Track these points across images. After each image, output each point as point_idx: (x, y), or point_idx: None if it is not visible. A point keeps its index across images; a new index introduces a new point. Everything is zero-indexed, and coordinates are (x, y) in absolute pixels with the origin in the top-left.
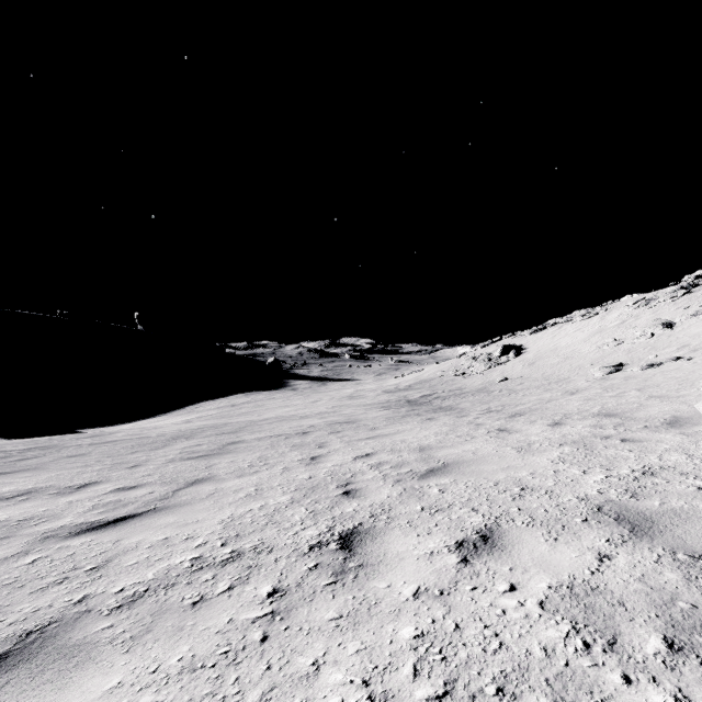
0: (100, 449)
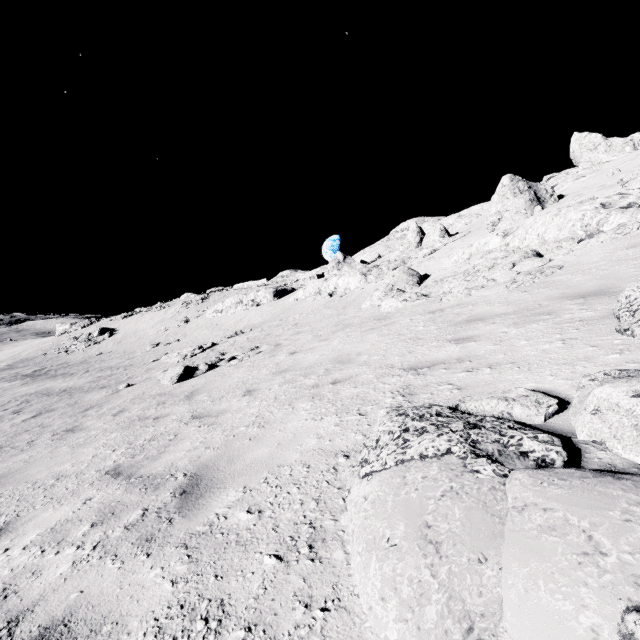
0: None
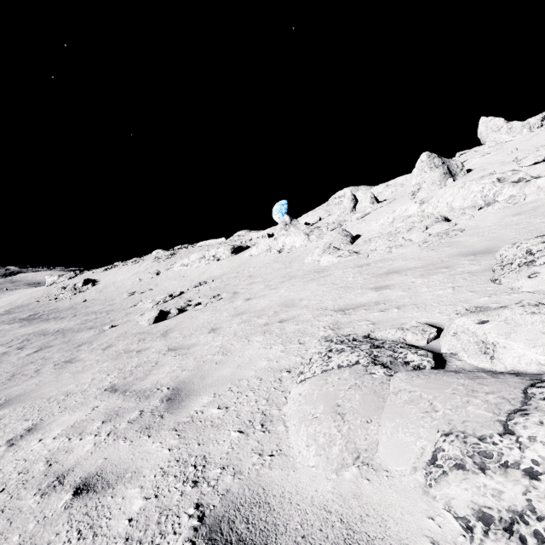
0: None
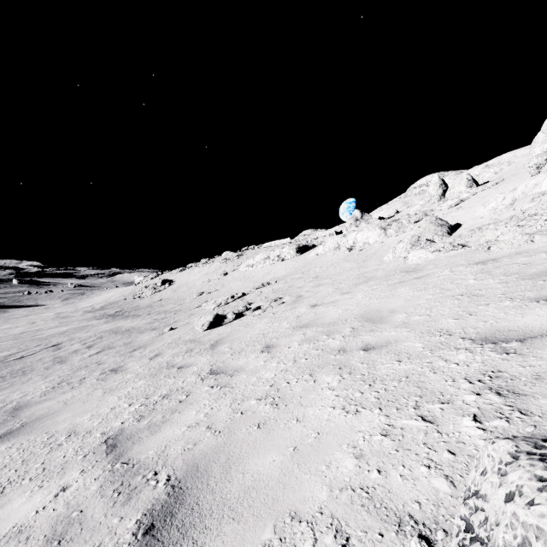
0: None
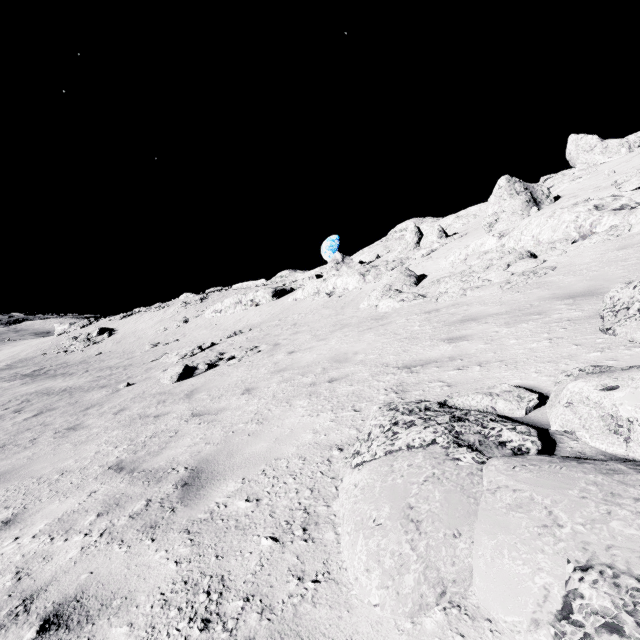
0: None
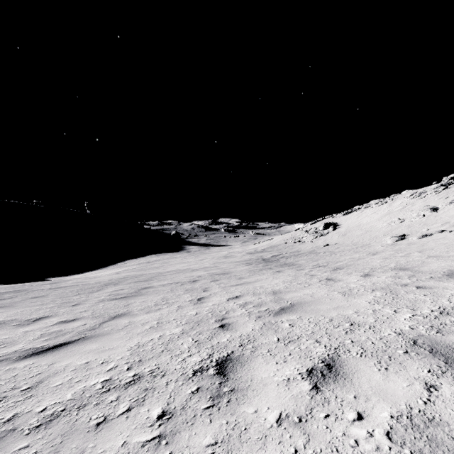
0: (55, 292)
